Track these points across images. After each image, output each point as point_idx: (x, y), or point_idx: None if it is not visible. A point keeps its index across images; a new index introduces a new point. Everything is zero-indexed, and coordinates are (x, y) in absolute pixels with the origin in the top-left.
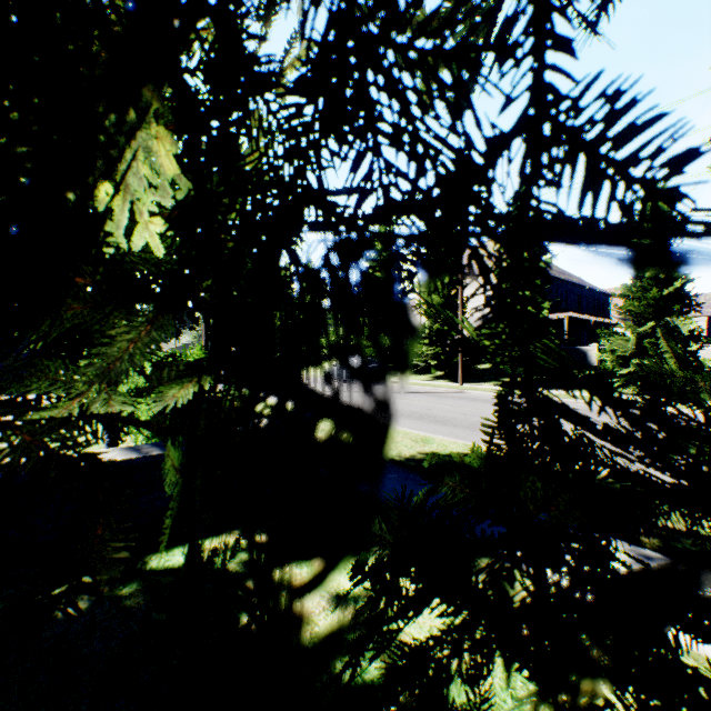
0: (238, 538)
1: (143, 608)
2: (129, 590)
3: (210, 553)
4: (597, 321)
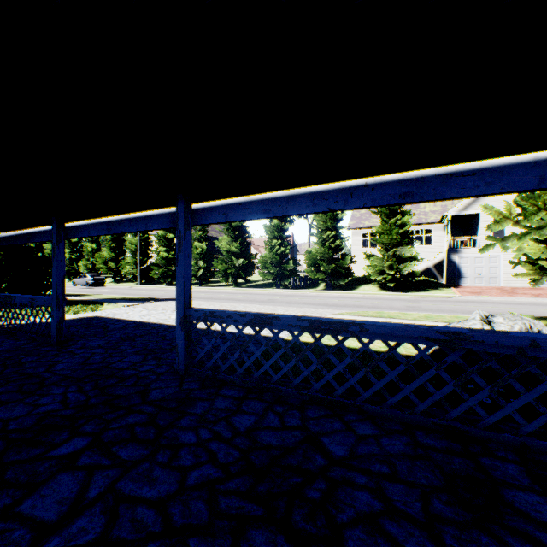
0: None
1: None
2: None
3: None
4: None
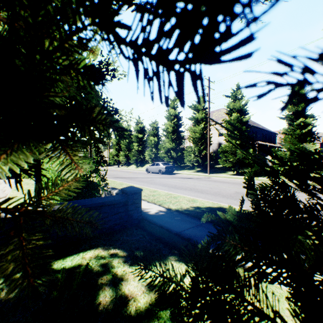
0: (83, 270)
1: (47, 292)
2: (40, 281)
3: (85, 260)
4: (270, 145)
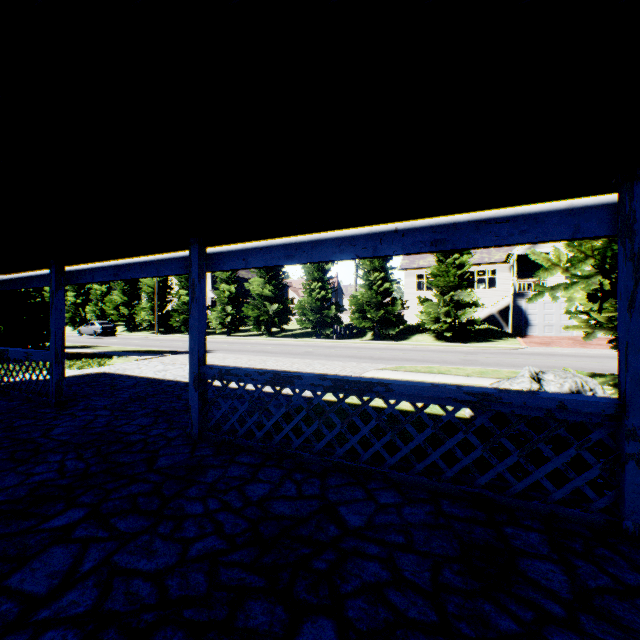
0: None
1: None
2: None
3: None
4: None
